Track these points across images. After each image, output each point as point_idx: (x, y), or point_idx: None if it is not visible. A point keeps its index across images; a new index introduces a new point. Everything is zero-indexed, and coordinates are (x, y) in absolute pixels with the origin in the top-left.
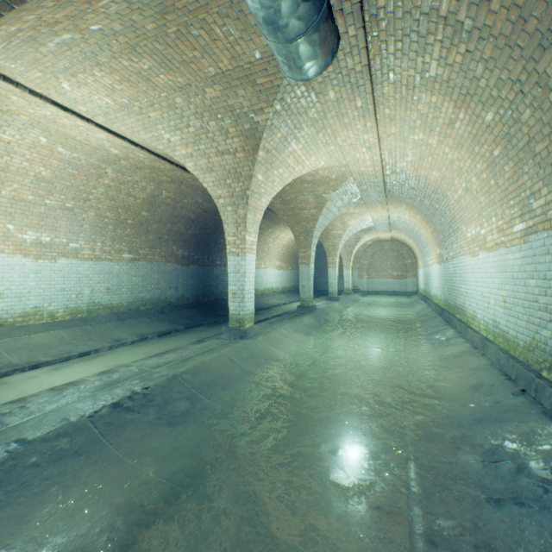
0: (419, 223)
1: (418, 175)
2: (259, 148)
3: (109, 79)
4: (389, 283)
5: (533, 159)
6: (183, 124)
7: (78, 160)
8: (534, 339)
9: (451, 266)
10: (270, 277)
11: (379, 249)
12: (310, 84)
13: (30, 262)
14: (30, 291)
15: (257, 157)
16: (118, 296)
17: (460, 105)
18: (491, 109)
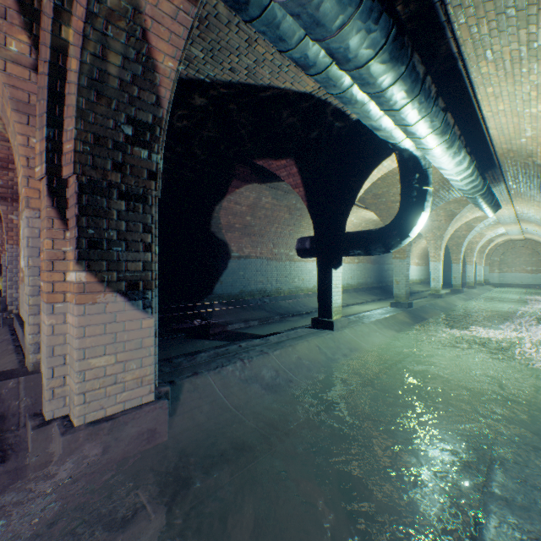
0: None
1: (539, 216)
2: (453, 220)
3: None
4: (522, 277)
5: None
6: None
7: (356, 223)
8: None
9: None
10: (411, 271)
11: (511, 247)
12: None
13: None
14: None
15: (451, 222)
16: (353, 280)
17: None
18: None
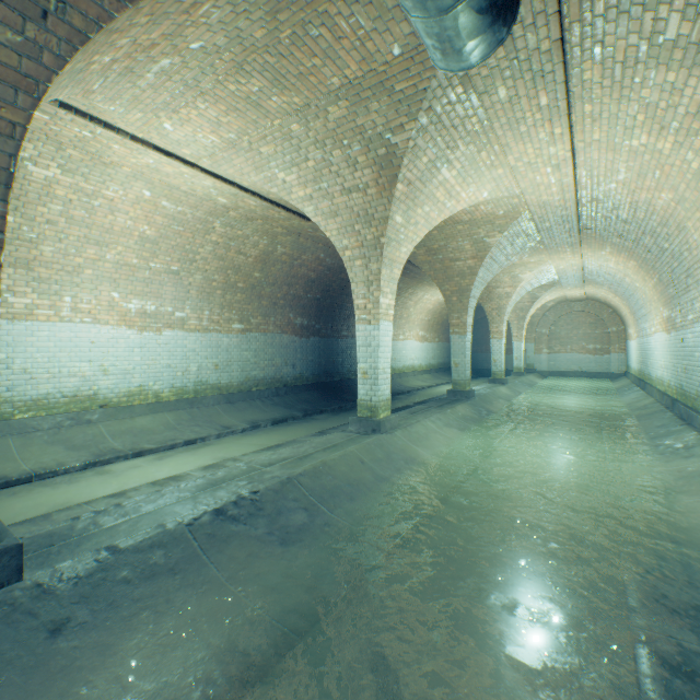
0: (632, 273)
1: (635, 200)
2: (397, 180)
3: (213, 111)
4: (581, 360)
5: None
6: (300, 158)
7: (184, 215)
8: None
9: (690, 335)
10: (410, 351)
11: (566, 313)
12: (469, 81)
13: (135, 335)
14: (135, 367)
15: (394, 192)
16: (227, 374)
17: None
18: None
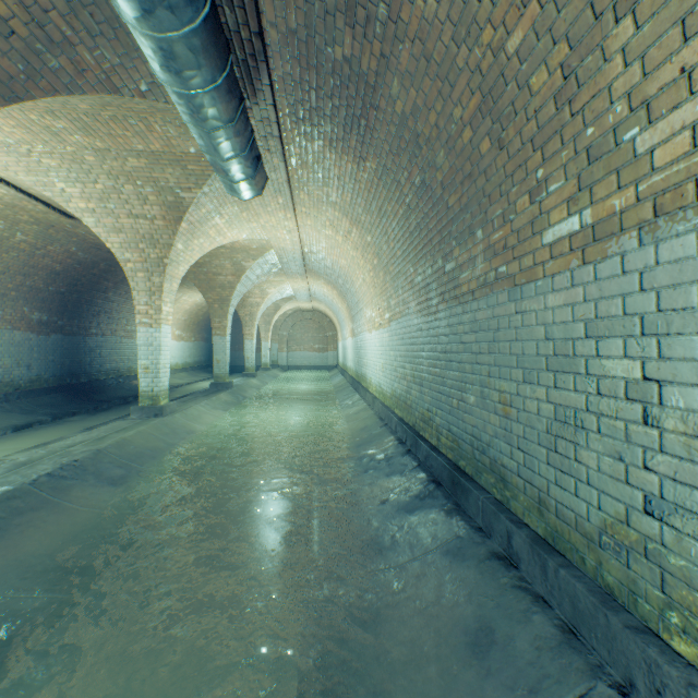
0: (337, 298)
1: (332, 259)
2: (183, 220)
3: None
4: (311, 357)
5: (390, 275)
6: (89, 179)
7: None
8: (393, 390)
9: (359, 340)
10: None
11: (301, 320)
12: None
13: None
14: None
15: (180, 228)
16: None
17: (353, 224)
18: (369, 235)
